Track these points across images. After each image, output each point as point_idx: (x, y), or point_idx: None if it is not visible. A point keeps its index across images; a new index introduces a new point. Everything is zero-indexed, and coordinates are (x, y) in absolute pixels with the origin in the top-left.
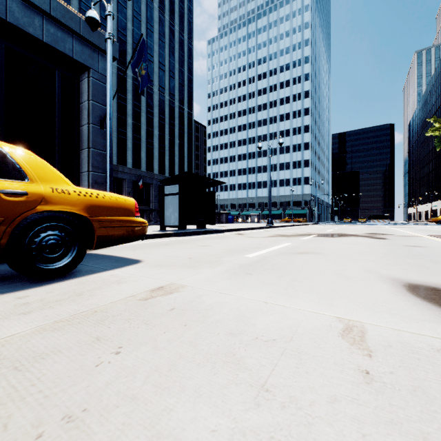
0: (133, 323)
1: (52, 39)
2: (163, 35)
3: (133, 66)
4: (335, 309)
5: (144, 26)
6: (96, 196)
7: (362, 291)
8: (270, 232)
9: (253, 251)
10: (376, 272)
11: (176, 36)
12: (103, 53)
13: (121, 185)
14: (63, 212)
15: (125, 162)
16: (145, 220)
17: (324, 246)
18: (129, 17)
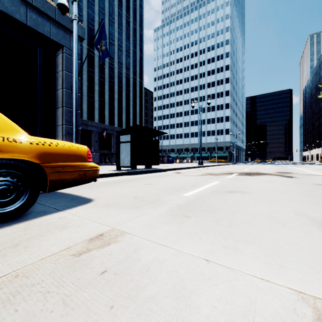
0: (49, 301)
1: (33, 23)
2: (121, 25)
3: (95, 43)
4: (288, 274)
5: (107, 18)
6: (49, 144)
7: (304, 242)
8: (201, 171)
9: (189, 190)
10: (306, 215)
11: (130, 26)
12: None
13: (90, 135)
14: (17, 159)
15: (93, 119)
16: (96, 165)
17: (247, 184)
18: (96, 12)
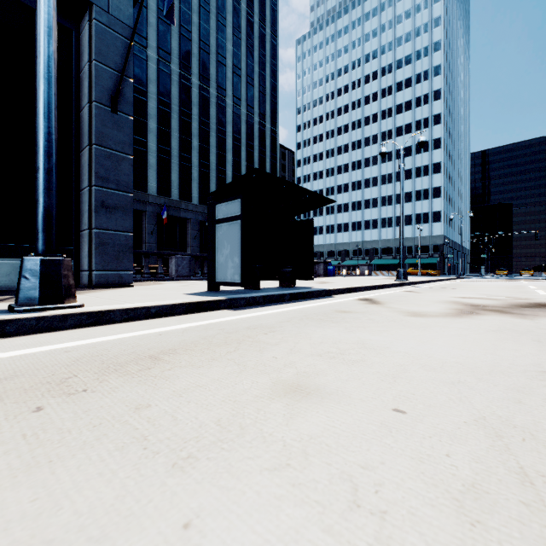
0: None
1: None
2: (239, 29)
3: None
4: None
5: (214, 18)
6: None
7: None
8: (428, 296)
9: None
10: None
11: (255, 30)
12: None
13: (185, 226)
14: None
15: (189, 197)
16: None
17: None
18: (194, 8)
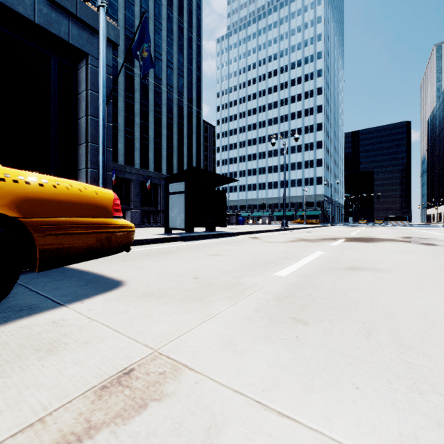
0: None
1: (44, 20)
2: (171, 32)
3: (134, 49)
4: None
5: (152, 23)
6: (40, 184)
7: None
8: (288, 235)
9: (282, 265)
10: None
11: (184, 34)
12: None
13: (129, 185)
14: None
15: (132, 163)
16: (129, 223)
17: (372, 256)
18: (136, 14)
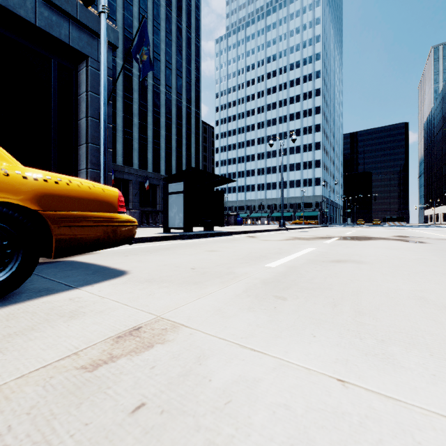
0: None
1: (45, 23)
2: (170, 33)
3: (134, 52)
4: None
5: (150, 24)
6: (56, 182)
7: None
8: (284, 235)
9: (273, 259)
10: None
11: (183, 34)
12: None
13: (127, 186)
14: (1, 204)
15: (131, 163)
16: (132, 218)
17: (359, 251)
18: (135, 14)
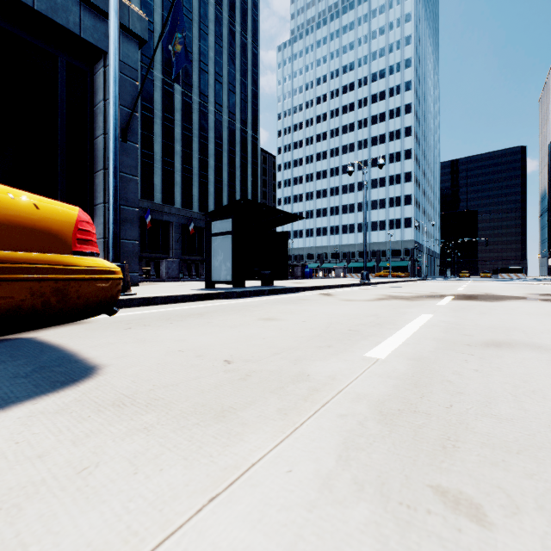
0: None
1: (47, 6)
2: (221, 37)
3: (165, 42)
4: None
5: (196, 26)
6: None
7: None
8: (372, 291)
9: (374, 337)
10: None
11: (236, 39)
12: (126, 32)
13: (167, 229)
14: None
15: (172, 201)
16: (110, 265)
17: (512, 322)
18: None
